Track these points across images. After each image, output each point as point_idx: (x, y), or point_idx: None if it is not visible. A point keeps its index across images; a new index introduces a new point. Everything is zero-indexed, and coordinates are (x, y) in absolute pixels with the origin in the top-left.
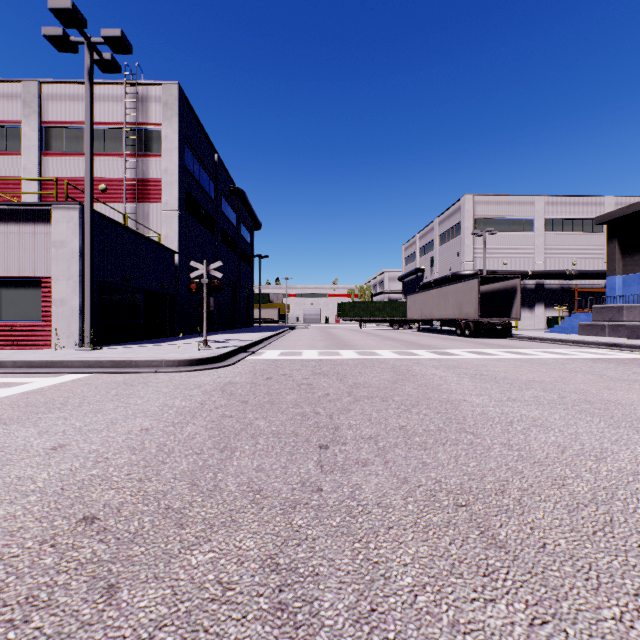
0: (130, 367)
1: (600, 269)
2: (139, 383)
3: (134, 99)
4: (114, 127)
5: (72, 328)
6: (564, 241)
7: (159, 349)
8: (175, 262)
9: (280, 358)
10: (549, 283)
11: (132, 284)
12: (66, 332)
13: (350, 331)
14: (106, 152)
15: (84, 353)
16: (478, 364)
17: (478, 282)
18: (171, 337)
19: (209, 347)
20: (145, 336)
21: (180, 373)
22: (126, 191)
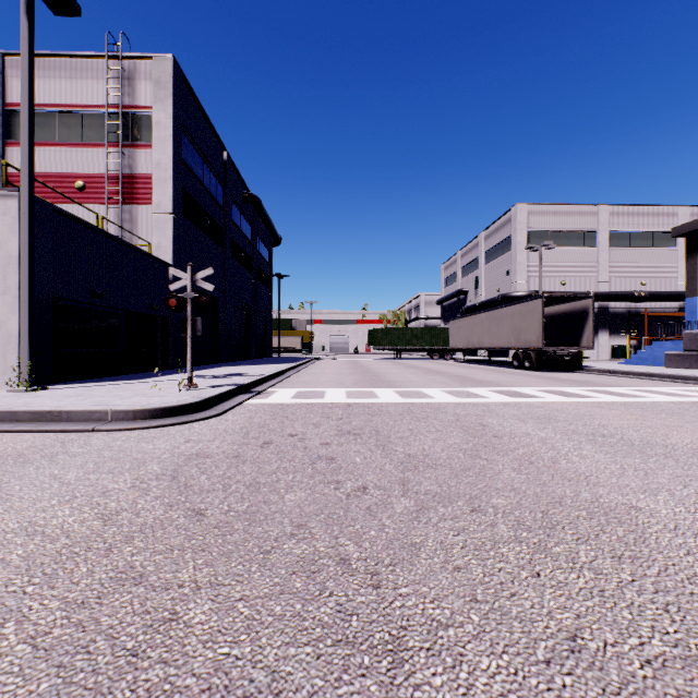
0: (59, 421)
1: (673, 290)
2: (43, 456)
3: (119, 76)
4: (94, 111)
5: (9, 360)
6: (631, 257)
7: (126, 389)
8: (169, 277)
9: (293, 402)
10: (614, 306)
11: (106, 303)
12: (0, 366)
13: (383, 362)
14: (84, 141)
15: (10, 397)
16: (578, 413)
17: (542, 303)
18: (163, 370)
19: (195, 387)
20: (126, 369)
21: (131, 432)
22: (109, 190)
